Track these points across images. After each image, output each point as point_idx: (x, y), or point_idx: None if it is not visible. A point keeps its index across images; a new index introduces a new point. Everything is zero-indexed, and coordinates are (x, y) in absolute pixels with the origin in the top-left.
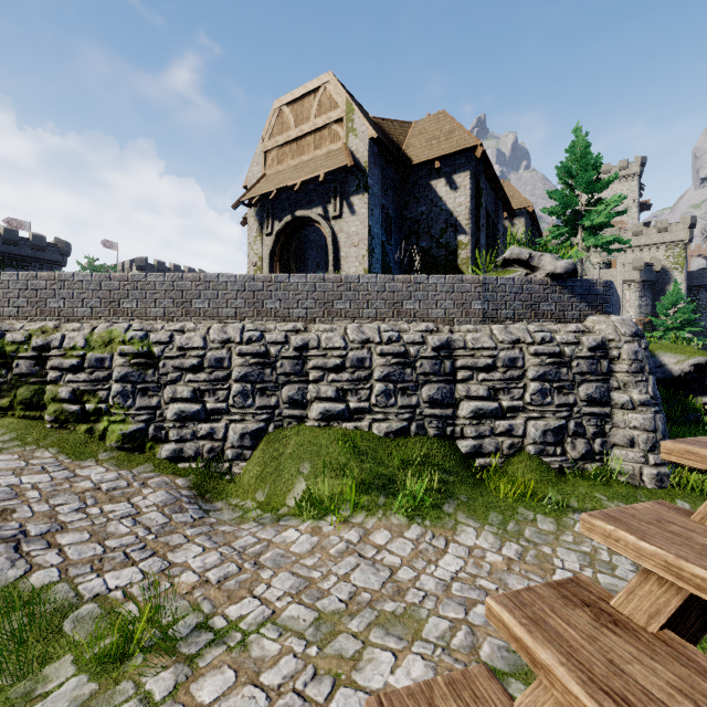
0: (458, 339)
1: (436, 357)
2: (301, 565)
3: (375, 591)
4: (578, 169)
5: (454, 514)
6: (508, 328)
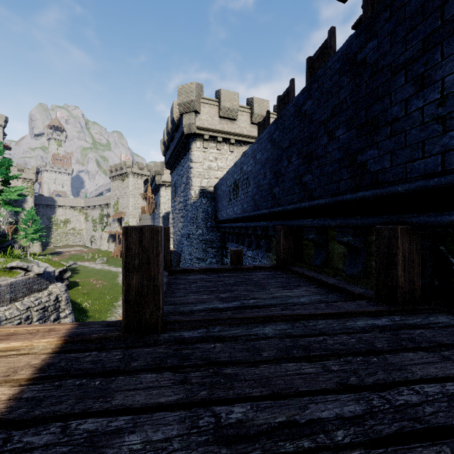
0: (2, 316)
1: None
2: None
3: None
4: None
5: None
6: (23, 302)
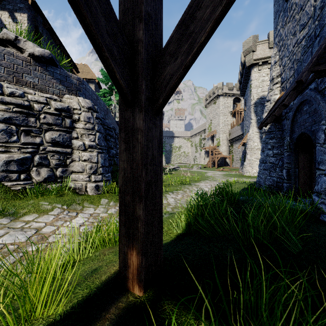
0: None
1: None
2: None
3: None
4: None
5: None
6: None
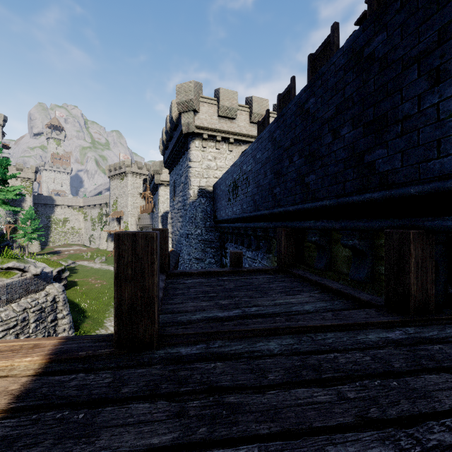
0: None
1: None
2: None
3: None
4: None
5: None
6: (20, 304)
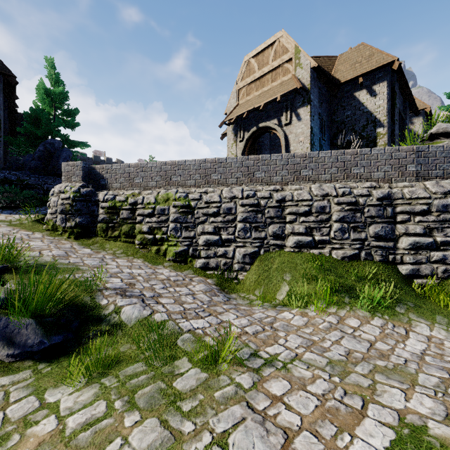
0: (397, 192)
1: (380, 205)
2: (302, 331)
3: (363, 353)
4: None
5: (406, 313)
6: (439, 183)
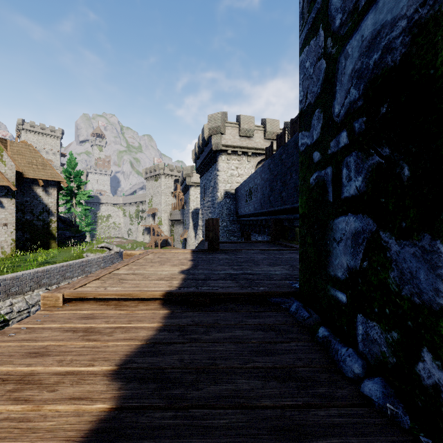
0: None
1: None
2: None
3: None
4: (75, 174)
5: None
6: None
